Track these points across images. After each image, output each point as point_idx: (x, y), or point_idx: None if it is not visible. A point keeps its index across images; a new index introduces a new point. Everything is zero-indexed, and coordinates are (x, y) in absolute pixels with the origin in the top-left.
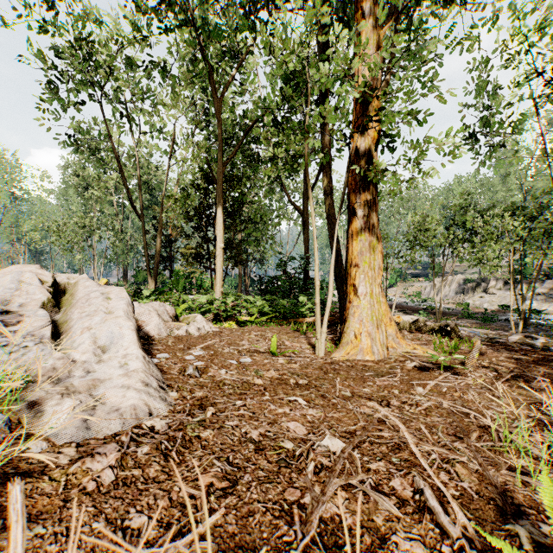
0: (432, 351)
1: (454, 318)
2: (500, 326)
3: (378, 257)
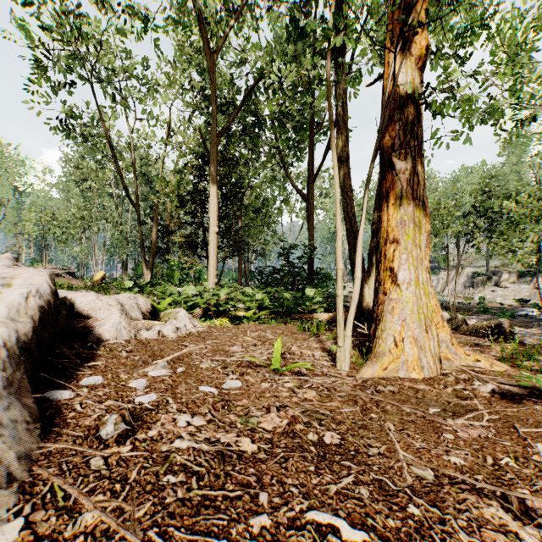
0: (501, 363)
1: (468, 313)
2: (522, 322)
3: (424, 229)
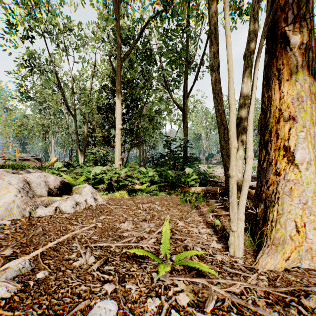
0: None
1: None
2: None
3: None
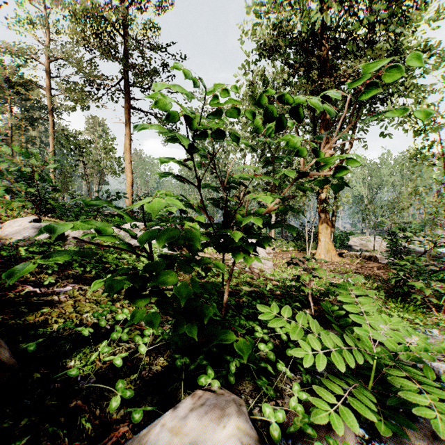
0: (349, 261)
1: None
2: None
3: (328, 229)
